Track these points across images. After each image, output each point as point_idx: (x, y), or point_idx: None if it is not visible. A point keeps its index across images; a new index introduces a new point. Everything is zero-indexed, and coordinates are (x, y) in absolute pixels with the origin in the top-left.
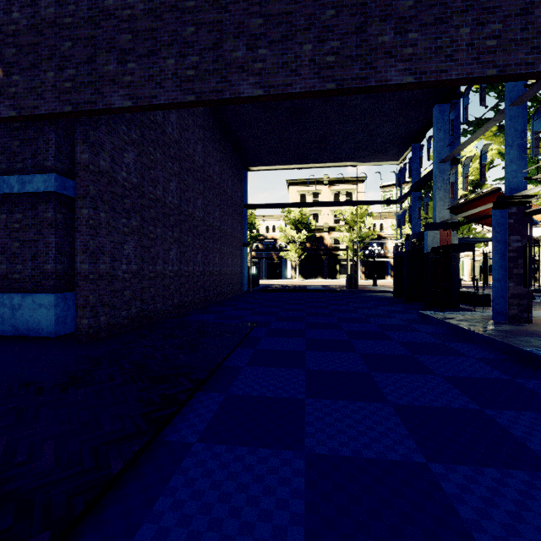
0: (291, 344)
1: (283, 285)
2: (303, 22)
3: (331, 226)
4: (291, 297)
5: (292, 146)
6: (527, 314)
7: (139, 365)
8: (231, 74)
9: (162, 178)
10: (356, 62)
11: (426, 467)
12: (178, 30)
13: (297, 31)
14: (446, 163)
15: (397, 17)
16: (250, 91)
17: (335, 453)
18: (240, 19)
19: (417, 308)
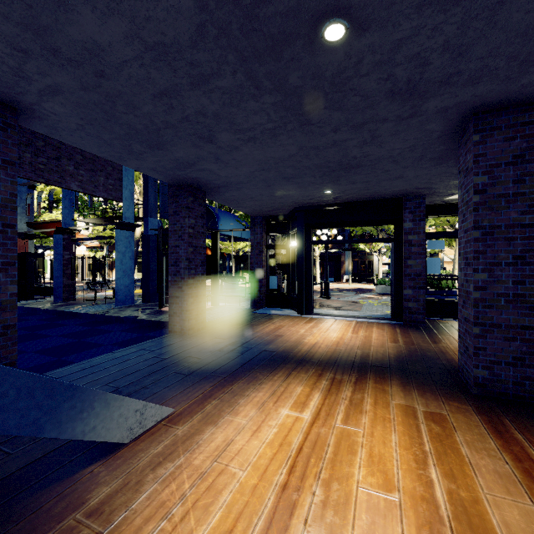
0: None
1: None
2: None
3: None
4: None
5: None
6: (73, 296)
7: None
8: None
9: None
10: None
11: None
12: None
13: None
14: (25, 187)
15: None
16: None
17: None
18: None
19: None
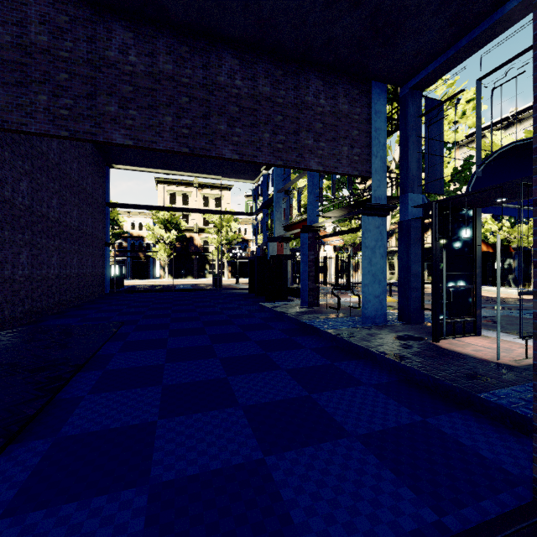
0: (157, 334)
1: (151, 285)
2: (165, 99)
3: (201, 228)
4: (159, 297)
5: (160, 154)
6: (317, 301)
7: (9, 364)
8: (104, 123)
9: (11, 178)
10: (203, 138)
11: (226, 378)
12: (51, 73)
13: (161, 105)
14: (282, 193)
15: (229, 116)
16: (122, 140)
17: (180, 382)
18: (113, 82)
19: (262, 301)
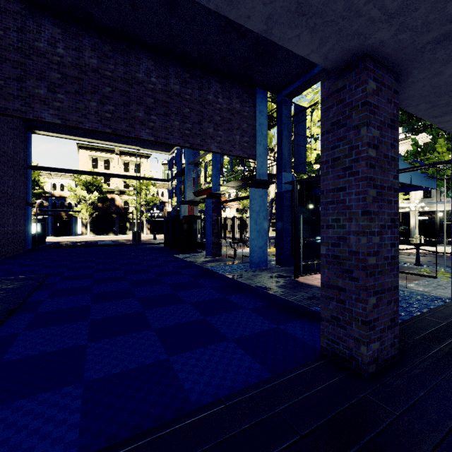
0: (82, 283)
1: (74, 241)
2: (90, 88)
3: (122, 190)
4: (82, 252)
5: None
6: (219, 252)
7: None
8: (34, 103)
9: None
10: (124, 122)
11: (142, 311)
12: None
13: (87, 92)
14: (192, 165)
15: (146, 105)
16: (51, 119)
17: (104, 317)
18: (42, 69)
19: (175, 253)
